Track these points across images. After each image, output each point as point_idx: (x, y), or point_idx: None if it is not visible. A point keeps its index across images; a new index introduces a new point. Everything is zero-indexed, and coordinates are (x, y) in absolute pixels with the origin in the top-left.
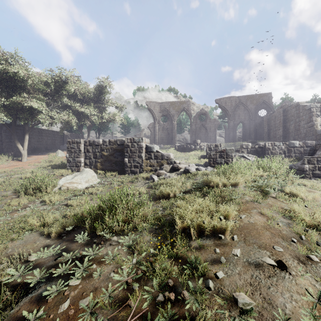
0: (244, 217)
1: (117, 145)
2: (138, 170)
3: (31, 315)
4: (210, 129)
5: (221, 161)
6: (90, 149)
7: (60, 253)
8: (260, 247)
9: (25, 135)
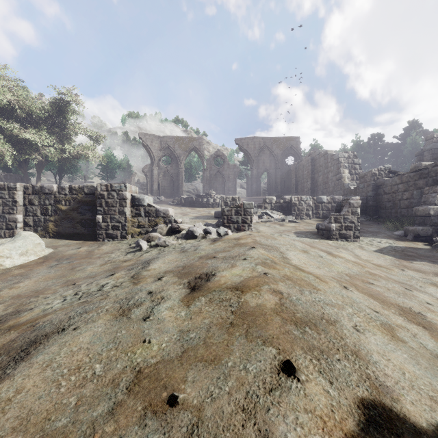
0: (251, 298)
1: (83, 194)
2: (119, 233)
3: None
4: (228, 178)
5: (238, 220)
6: (35, 200)
7: None
8: (265, 342)
9: None
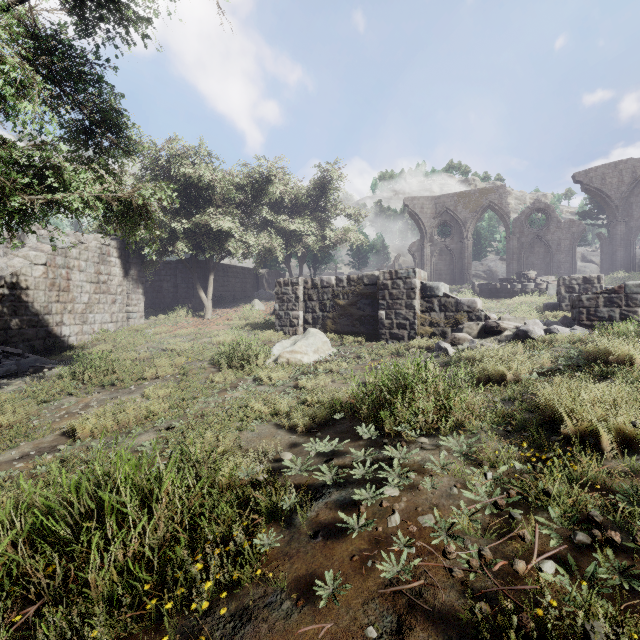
0: None
1: (362, 285)
2: (406, 333)
3: (352, 520)
4: (558, 245)
5: (612, 314)
6: (314, 295)
7: (327, 454)
8: None
9: (210, 276)
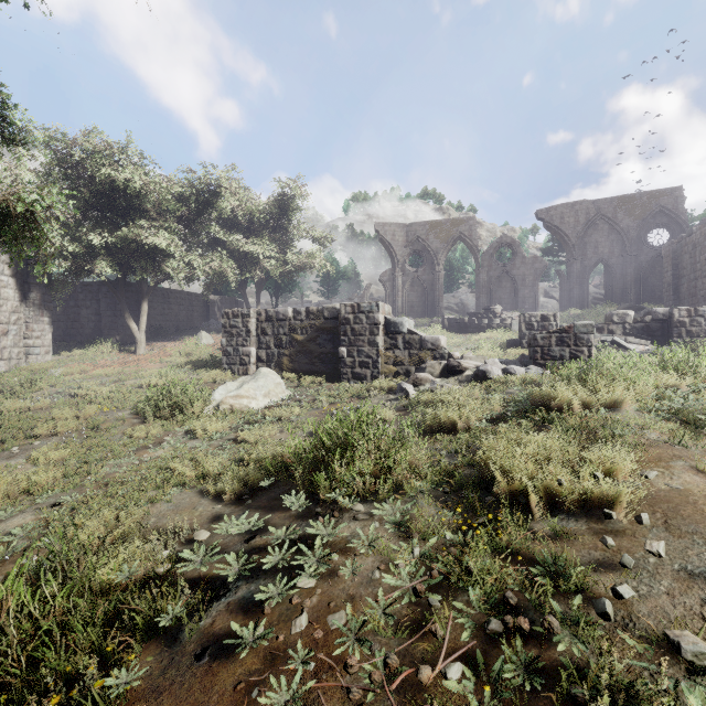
0: (655, 477)
1: (323, 319)
2: (369, 372)
3: (246, 632)
4: (523, 281)
5: (563, 354)
6: (268, 329)
7: (251, 530)
8: None
9: (143, 303)
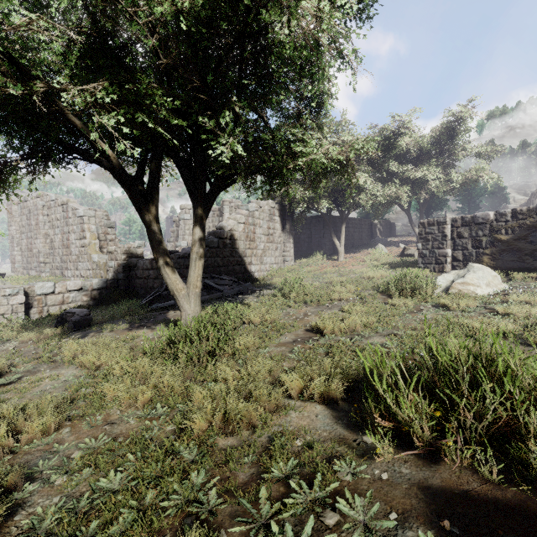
0: None
1: (536, 217)
2: None
3: None
4: None
5: None
6: (464, 233)
7: None
8: None
9: (342, 226)
